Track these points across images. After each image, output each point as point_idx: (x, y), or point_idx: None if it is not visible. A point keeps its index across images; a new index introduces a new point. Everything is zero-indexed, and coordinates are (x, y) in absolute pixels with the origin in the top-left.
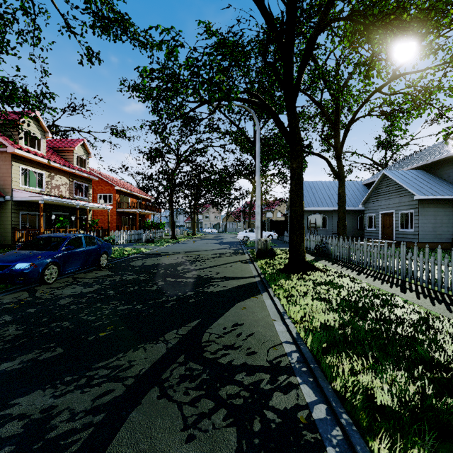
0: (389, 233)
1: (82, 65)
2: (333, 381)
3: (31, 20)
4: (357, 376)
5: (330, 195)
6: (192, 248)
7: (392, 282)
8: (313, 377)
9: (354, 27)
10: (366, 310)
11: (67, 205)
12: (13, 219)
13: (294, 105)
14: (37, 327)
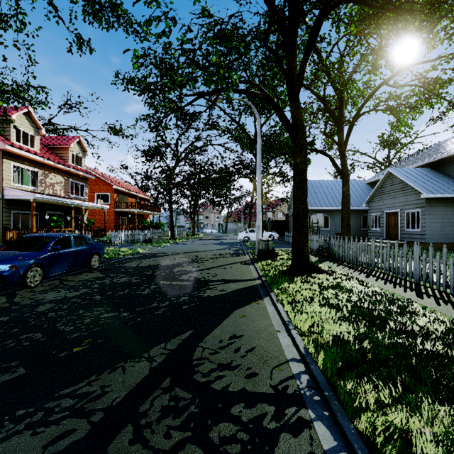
0: (394, 233)
1: (71, 53)
2: (355, 418)
3: (15, 4)
4: (385, 410)
5: (333, 194)
6: (191, 248)
7: (405, 286)
8: (329, 410)
9: (360, 17)
10: (382, 319)
11: (62, 204)
12: (4, 218)
13: (298, 95)
14: (4, 340)
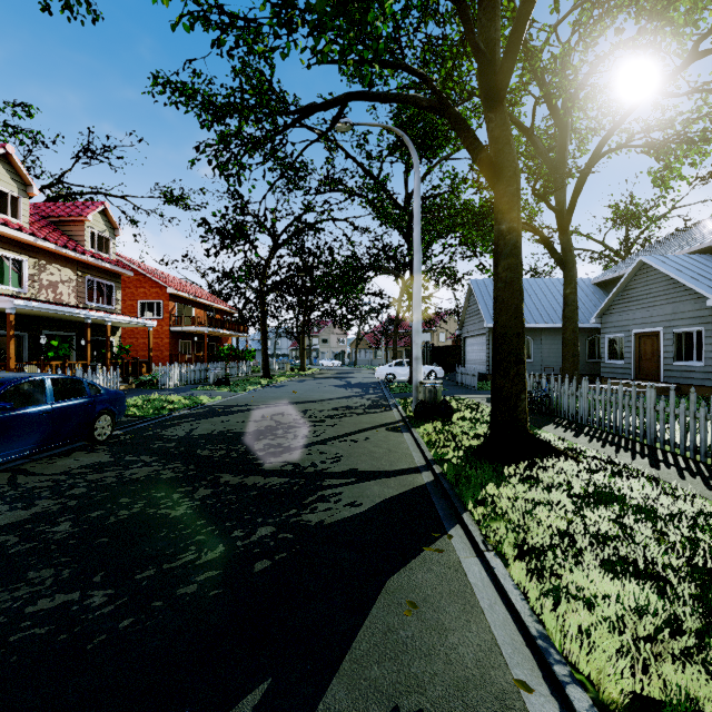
0: (652, 370)
1: (49, 13)
2: None
3: None
4: None
5: (538, 302)
6: (296, 395)
7: None
8: None
9: None
10: None
11: (71, 319)
12: None
13: (504, 96)
14: None
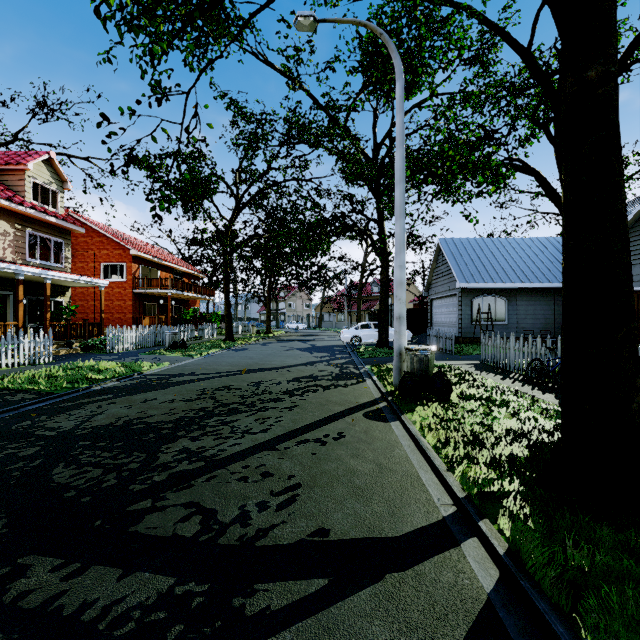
0: None
1: None
2: None
3: None
4: None
5: (512, 262)
6: (254, 360)
7: None
8: None
9: None
10: None
11: (3, 275)
12: None
13: None
14: None
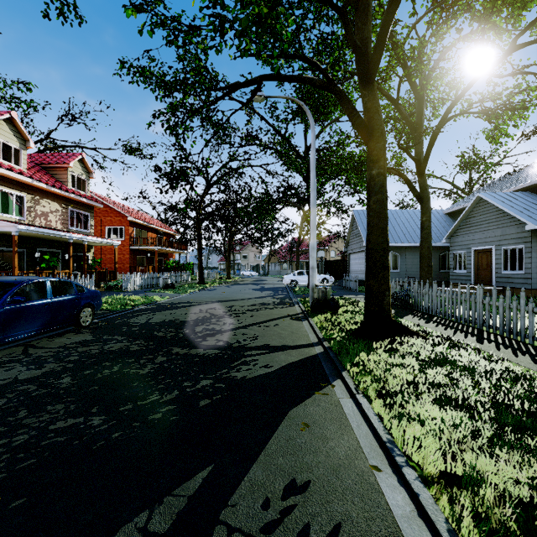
0: (486, 277)
1: (48, 19)
2: None
3: None
4: None
5: (403, 227)
6: (224, 296)
7: None
8: None
9: None
10: None
11: (58, 239)
12: None
13: (374, 78)
14: None
